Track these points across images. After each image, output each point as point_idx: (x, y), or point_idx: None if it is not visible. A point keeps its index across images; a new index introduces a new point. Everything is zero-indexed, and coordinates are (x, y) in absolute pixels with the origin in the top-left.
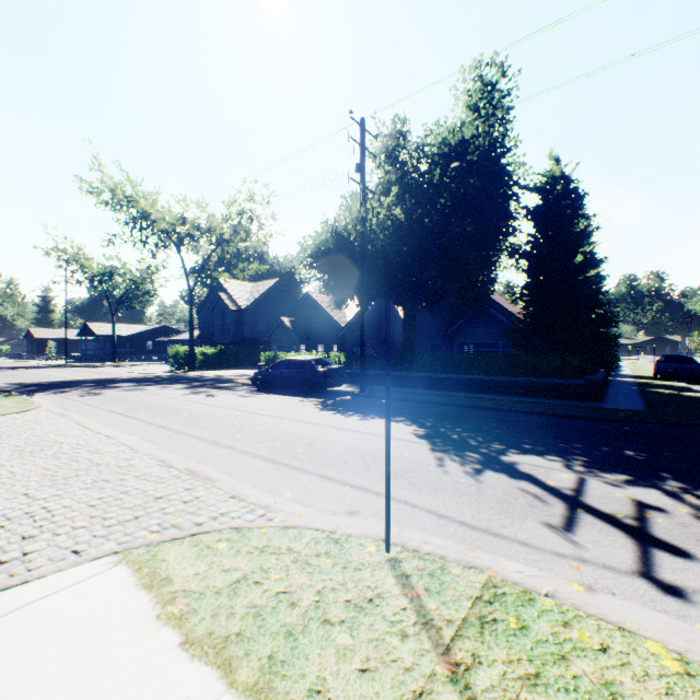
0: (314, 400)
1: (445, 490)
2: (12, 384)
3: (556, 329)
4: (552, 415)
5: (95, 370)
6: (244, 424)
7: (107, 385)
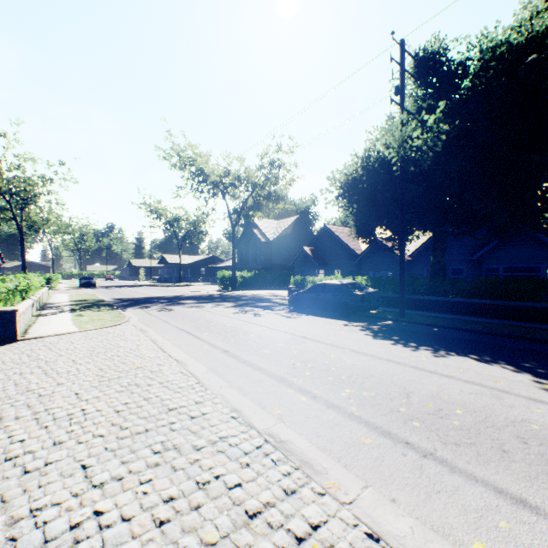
0: (357, 325)
1: None
2: (115, 299)
3: None
4: None
5: (168, 288)
6: (304, 354)
7: (176, 302)
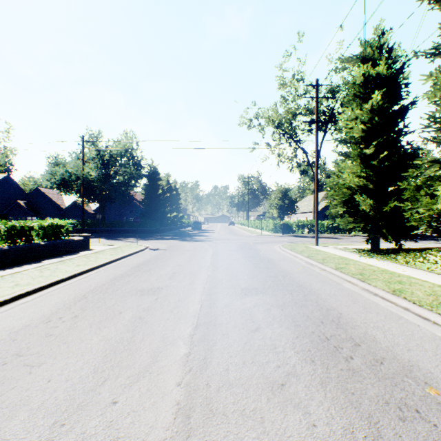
0: None
1: (109, 242)
2: None
3: (153, 213)
4: (143, 236)
5: None
6: None
7: None
